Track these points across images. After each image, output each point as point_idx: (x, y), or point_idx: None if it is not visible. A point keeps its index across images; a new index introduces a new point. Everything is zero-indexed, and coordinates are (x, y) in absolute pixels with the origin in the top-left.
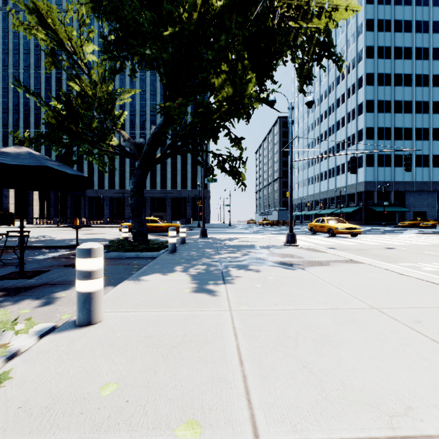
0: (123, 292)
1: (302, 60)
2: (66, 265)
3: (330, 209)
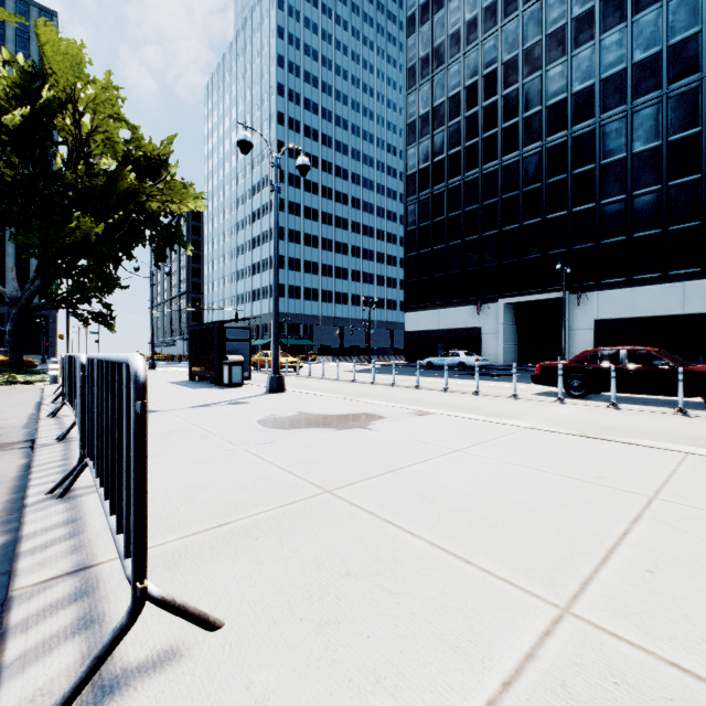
0: None
1: (160, 245)
2: None
3: None
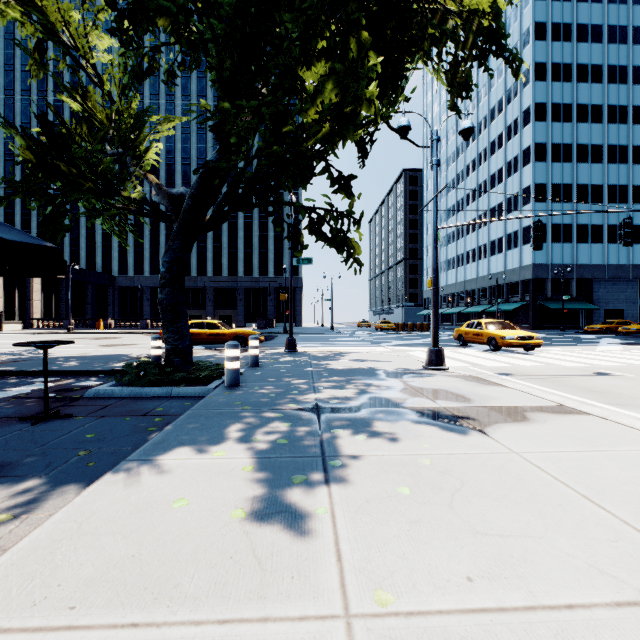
0: (82, 521)
1: (454, 59)
2: (23, 418)
3: (481, 306)
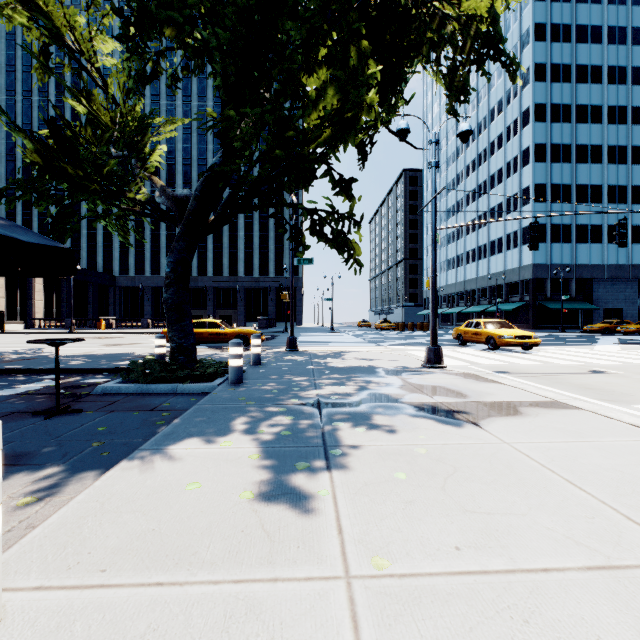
0: (103, 501)
1: (452, 63)
2: (35, 413)
3: (481, 305)
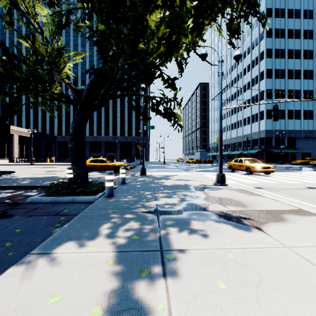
0: None
1: (231, 17)
2: None
3: (239, 151)
